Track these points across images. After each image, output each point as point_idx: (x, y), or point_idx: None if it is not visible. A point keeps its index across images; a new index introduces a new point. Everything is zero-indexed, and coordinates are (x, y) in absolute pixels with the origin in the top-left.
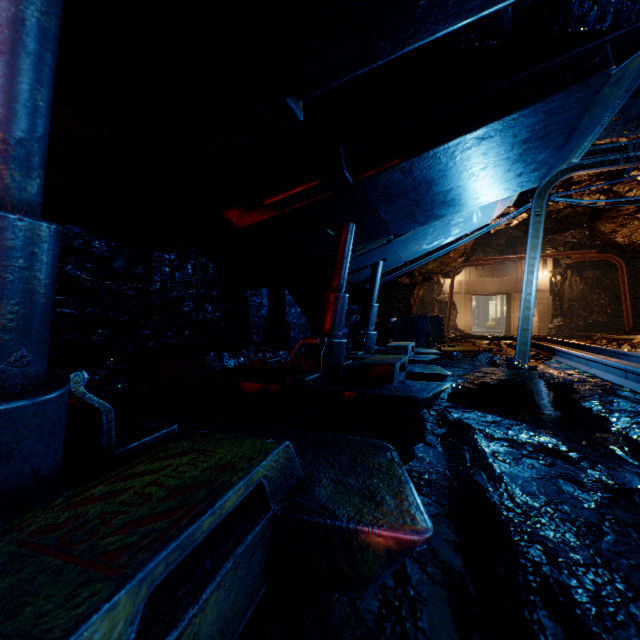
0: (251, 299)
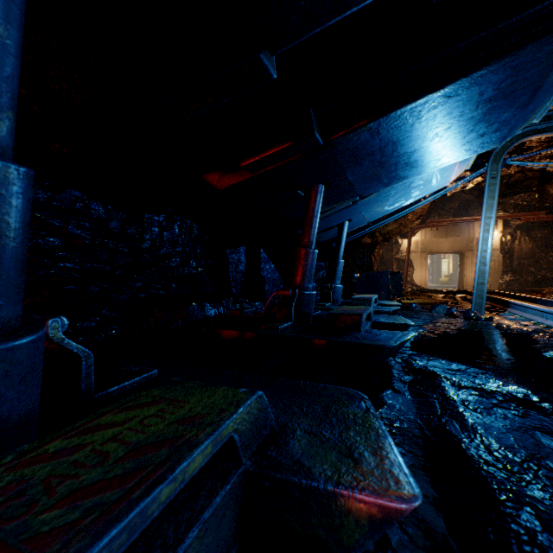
0: (230, 256)
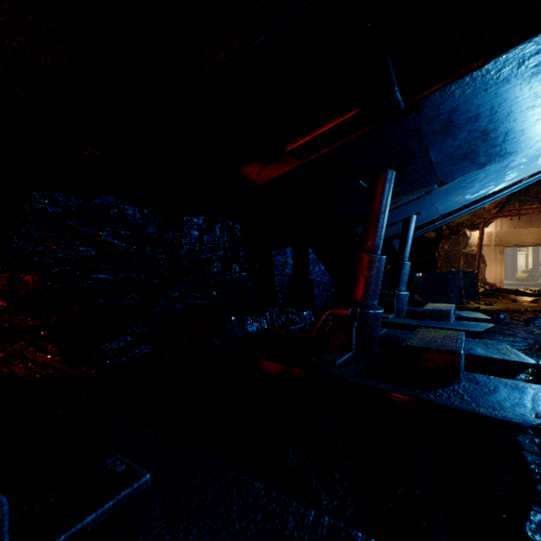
0: (276, 258)
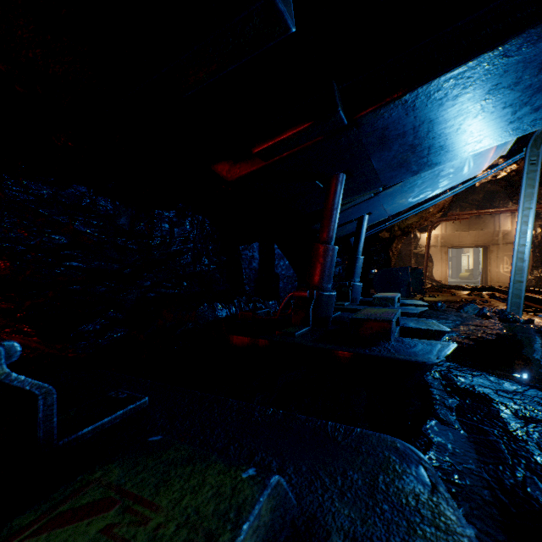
0: (243, 253)
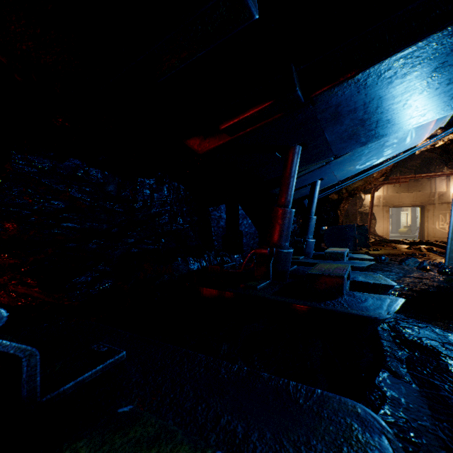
0: (212, 213)
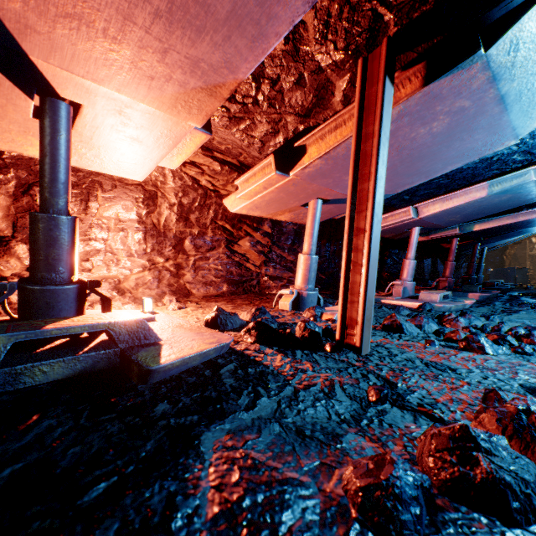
0: (425, 262)
